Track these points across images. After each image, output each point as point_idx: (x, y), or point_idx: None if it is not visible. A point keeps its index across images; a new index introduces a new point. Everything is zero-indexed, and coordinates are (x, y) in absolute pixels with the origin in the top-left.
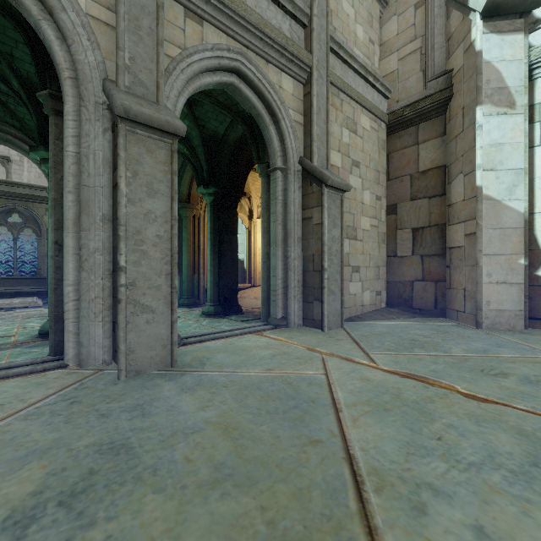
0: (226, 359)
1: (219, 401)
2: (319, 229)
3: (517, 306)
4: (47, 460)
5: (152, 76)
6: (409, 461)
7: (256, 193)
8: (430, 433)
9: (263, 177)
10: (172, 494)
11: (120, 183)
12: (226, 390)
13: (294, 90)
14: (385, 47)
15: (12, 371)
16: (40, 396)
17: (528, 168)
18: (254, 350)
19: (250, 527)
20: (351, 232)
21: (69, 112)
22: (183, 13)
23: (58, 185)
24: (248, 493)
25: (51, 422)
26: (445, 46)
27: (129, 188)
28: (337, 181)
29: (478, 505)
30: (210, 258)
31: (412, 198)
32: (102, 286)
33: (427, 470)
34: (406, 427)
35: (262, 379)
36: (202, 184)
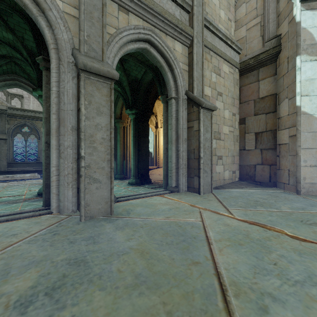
0: (142, 211)
1: (138, 235)
2: (197, 133)
3: None
4: (40, 267)
5: (99, 45)
6: (256, 278)
7: (160, 113)
8: (269, 260)
9: (164, 103)
10: (110, 291)
11: (81, 107)
12: (142, 229)
13: (182, 51)
14: (237, 23)
15: (22, 215)
16: (37, 229)
17: None
18: (159, 205)
19: (156, 314)
20: (217, 135)
21: (53, 68)
22: (117, 8)
23: (47, 110)
24: (155, 293)
25: (42, 245)
26: (276, 20)
27: (86, 110)
28: (208, 104)
29: (302, 309)
30: (133, 151)
31: (255, 114)
32: (71, 167)
33: (267, 284)
34: (253, 255)
35: (163, 223)
36: (128, 108)
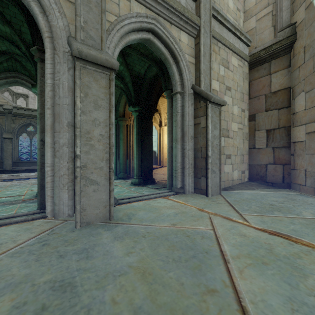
0: (145, 215)
1: (139, 248)
2: (205, 130)
3: None
4: (16, 293)
5: (98, 33)
6: None
7: (164, 110)
8: (307, 289)
9: (168, 98)
10: None
11: (76, 100)
12: (144, 240)
13: (188, 42)
14: (246, 14)
15: (13, 219)
16: (25, 238)
17: None
18: (163, 209)
19: None
20: (225, 132)
21: (48, 58)
22: None
23: (43, 105)
24: None
25: (27, 259)
26: (290, 7)
27: (82, 103)
28: (217, 99)
29: None
30: (136, 150)
31: (266, 110)
32: (67, 167)
33: None
34: (284, 281)
35: (169, 231)
36: (131, 105)
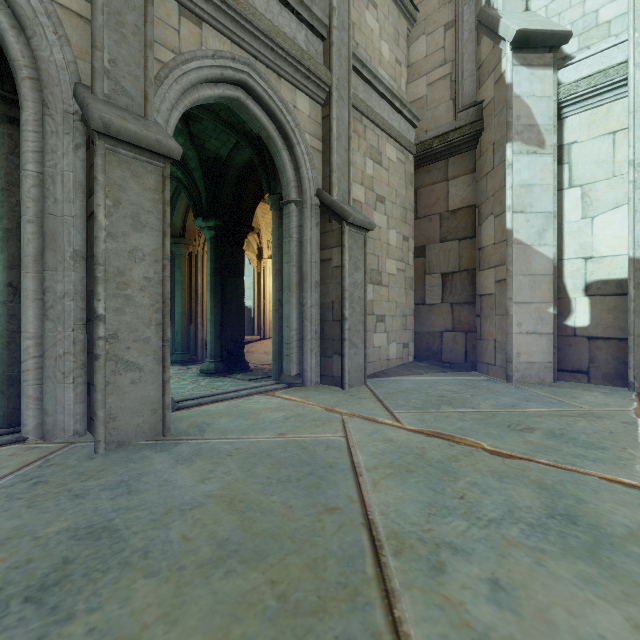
0: (231, 424)
1: (222, 471)
2: (339, 272)
3: (547, 358)
4: (6, 552)
5: (139, 84)
6: (430, 522)
7: (267, 228)
8: (453, 492)
9: (274, 210)
10: (167, 576)
11: (98, 212)
12: (231, 460)
13: (311, 112)
14: (412, 69)
15: None
16: None
17: (558, 212)
18: (264, 413)
19: (259, 602)
20: (375, 276)
21: (29, 120)
22: (177, 10)
23: (13, 212)
24: (257, 568)
25: (8, 507)
26: (475, 74)
27: (110, 219)
28: (360, 218)
29: (495, 559)
30: (211, 305)
31: (442, 239)
32: (73, 339)
33: (447, 529)
34: (428, 488)
35: (273, 444)
36: (200, 216)
